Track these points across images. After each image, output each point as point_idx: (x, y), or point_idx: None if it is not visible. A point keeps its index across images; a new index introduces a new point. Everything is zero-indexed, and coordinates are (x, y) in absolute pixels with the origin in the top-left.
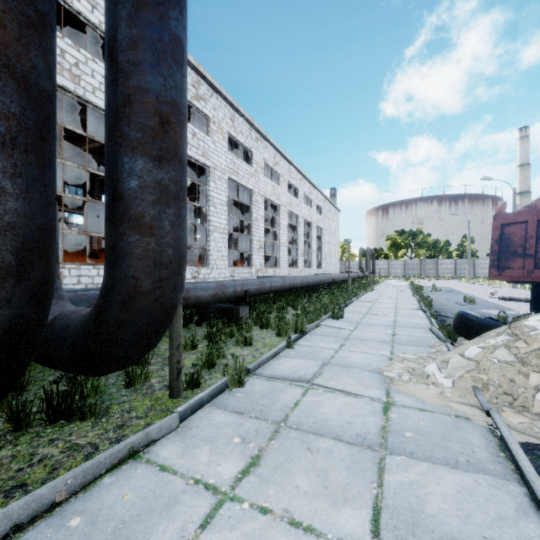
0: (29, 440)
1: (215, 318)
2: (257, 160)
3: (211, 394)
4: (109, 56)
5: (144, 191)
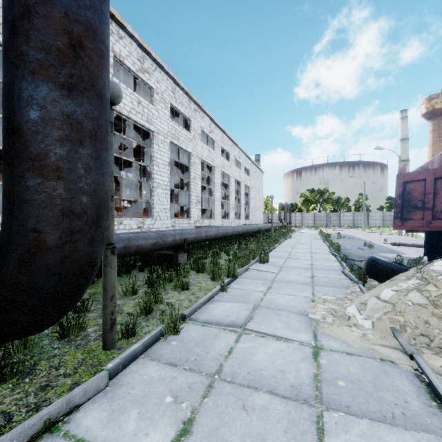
0: None
1: (157, 264)
2: (195, 128)
3: (145, 344)
4: None
5: (48, 125)
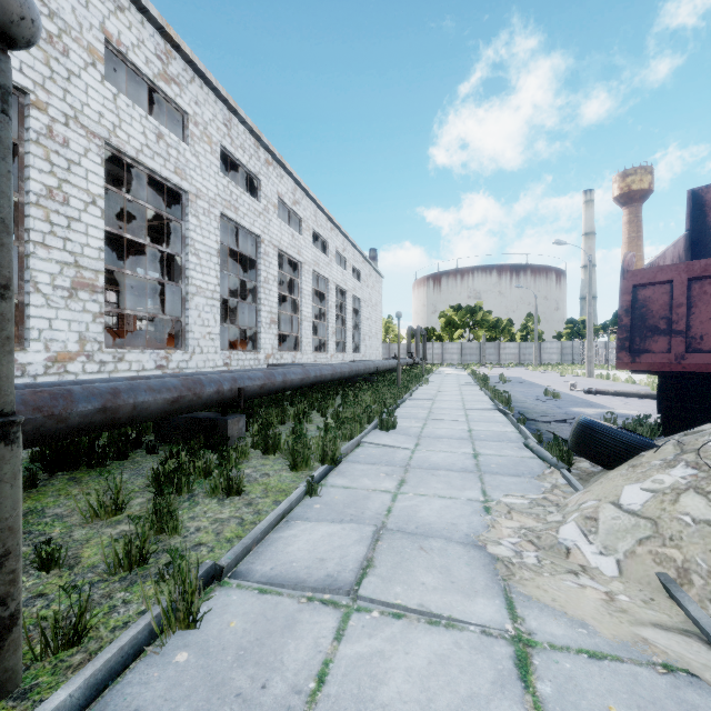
0: None
1: (185, 437)
2: (268, 194)
3: (97, 680)
4: None
5: None
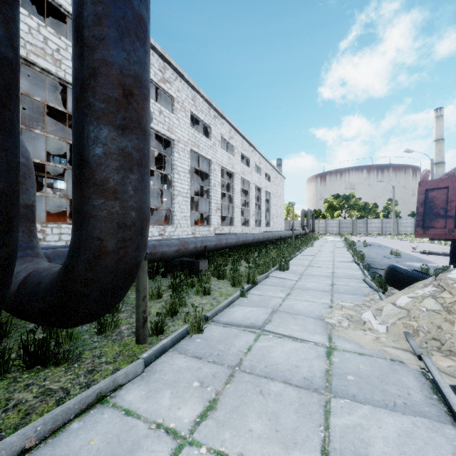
0: (6, 386)
1: (178, 270)
2: (215, 135)
3: (173, 340)
4: (75, 32)
5: (108, 158)
